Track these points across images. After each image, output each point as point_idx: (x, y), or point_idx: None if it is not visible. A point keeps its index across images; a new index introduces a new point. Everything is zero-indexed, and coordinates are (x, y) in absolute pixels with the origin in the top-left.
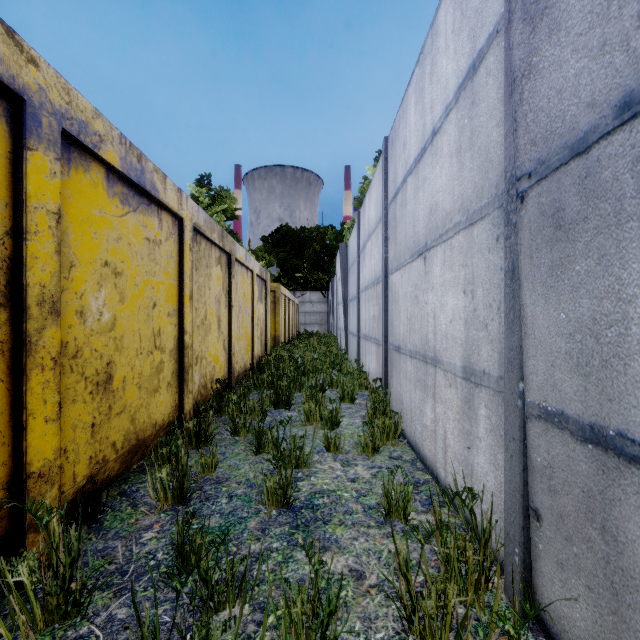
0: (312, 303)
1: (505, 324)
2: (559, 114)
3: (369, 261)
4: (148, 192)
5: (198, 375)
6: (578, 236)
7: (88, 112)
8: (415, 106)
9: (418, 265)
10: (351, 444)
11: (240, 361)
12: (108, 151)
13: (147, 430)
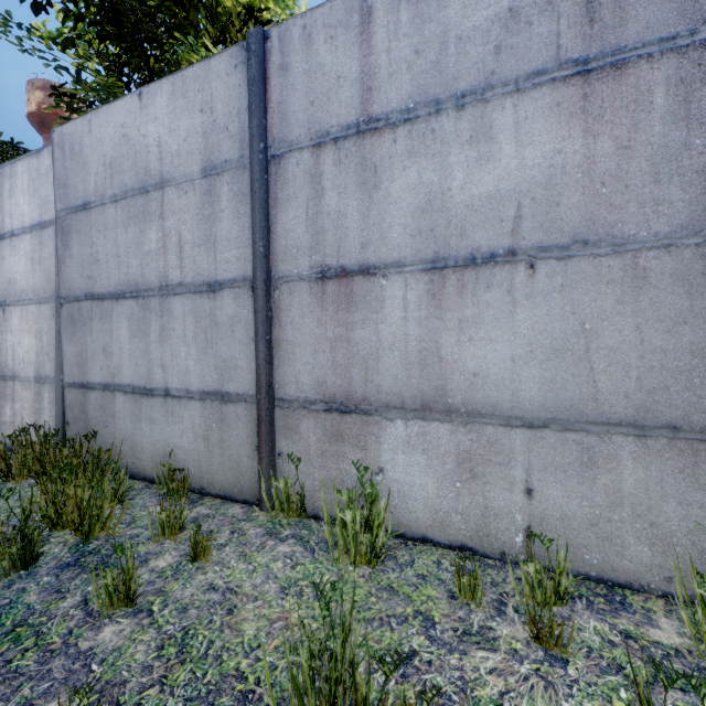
0: None
1: (56, 353)
2: (73, 285)
3: None
4: None
5: None
6: (78, 326)
7: None
8: None
9: None
10: None
11: None
12: None
13: None
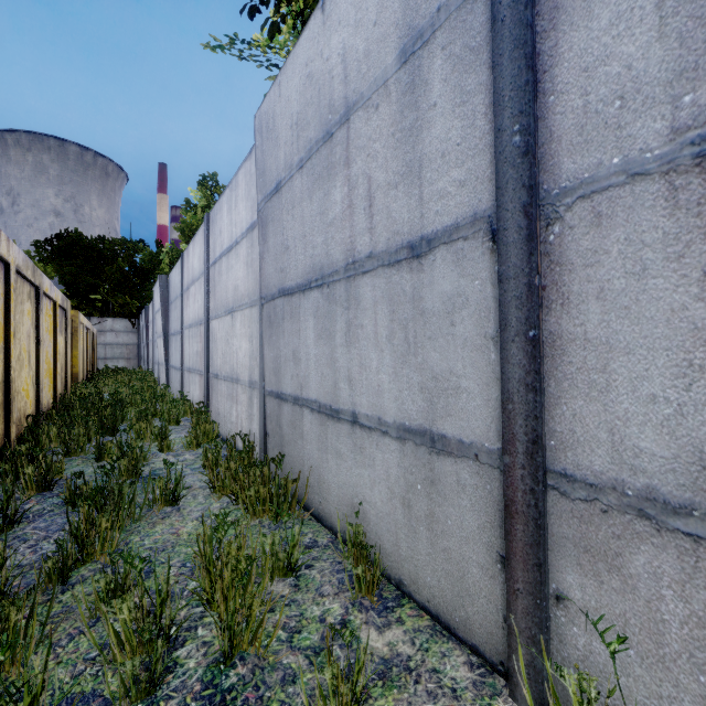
0: (116, 333)
1: (260, 358)
2: (269, 282)
3: (193, 303)
4: None
5: (16, 408)
6: (274, 327)
7: None
8: (227, 213)
9: (229, 319)
10: (180, 447)
11: (44, 399)
12: None
13: None
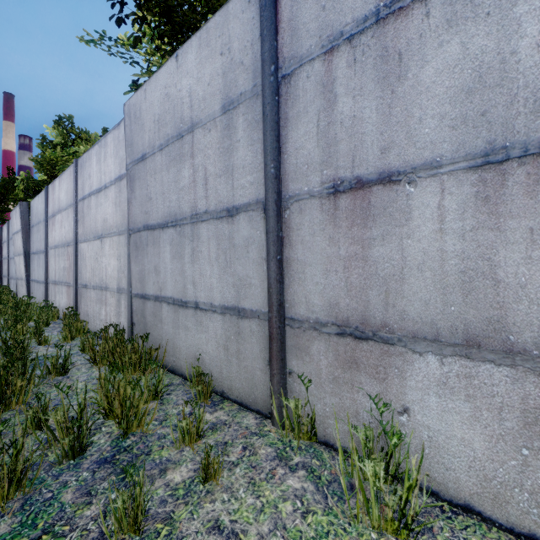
0: None
1: (128, 271)
2: (136, 220)
3: (60, 228)
4: None
5: None
6: (139, 250)
7: None
8: (96, 163)
9: (98, 243)
10: (55, 341)
11: None
12: None
13: None
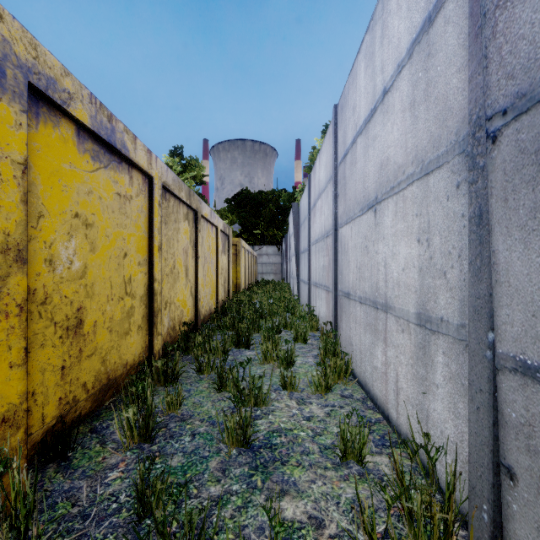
0: (268, 255)
1: (470, 271)
2: None
3: (319, 217)
4: (118, 150)
5: (167, 318)
6: None
7: (57, 69)
8: (365, 71)
9: (368, 218)
10: (305, 382)
11: (206, 305)
12: (78, 108)
13: (118, 370)
